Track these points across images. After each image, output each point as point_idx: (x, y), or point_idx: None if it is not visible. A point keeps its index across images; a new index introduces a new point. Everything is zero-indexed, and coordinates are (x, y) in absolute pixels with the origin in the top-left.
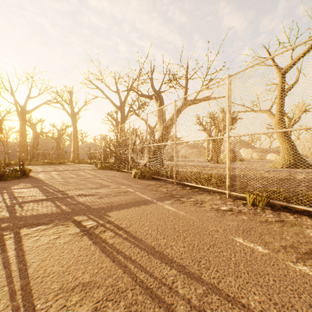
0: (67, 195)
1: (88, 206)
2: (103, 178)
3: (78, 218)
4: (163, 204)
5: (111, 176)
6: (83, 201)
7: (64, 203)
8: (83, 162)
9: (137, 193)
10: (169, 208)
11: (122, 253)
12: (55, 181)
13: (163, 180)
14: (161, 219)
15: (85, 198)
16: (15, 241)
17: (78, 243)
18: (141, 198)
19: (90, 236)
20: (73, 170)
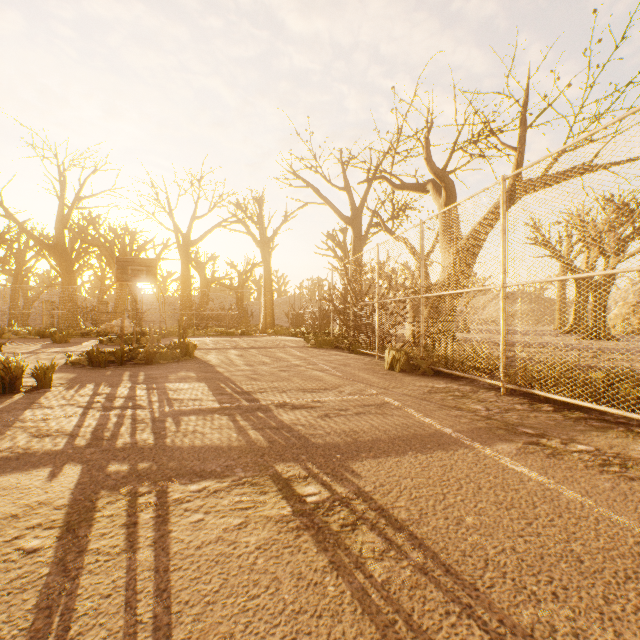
0: (257, 403)
1: (302, 437)
2: (324, 368)
3: (283, 468)
4: (495, 453)
5: (339, 363)
6: (290, 421)
7: (252, 422)
8: (282, 332)
9: (410, 412)
10: (519, 470)
11: (426, 638)
12: (235, 370)
13: (464, 378)
14: (511, 509)
15: (293, 415)
16: (156, 516)
17: (290, 559)
18: (423, 426)
19: (318, 535)
20: (266, 349)
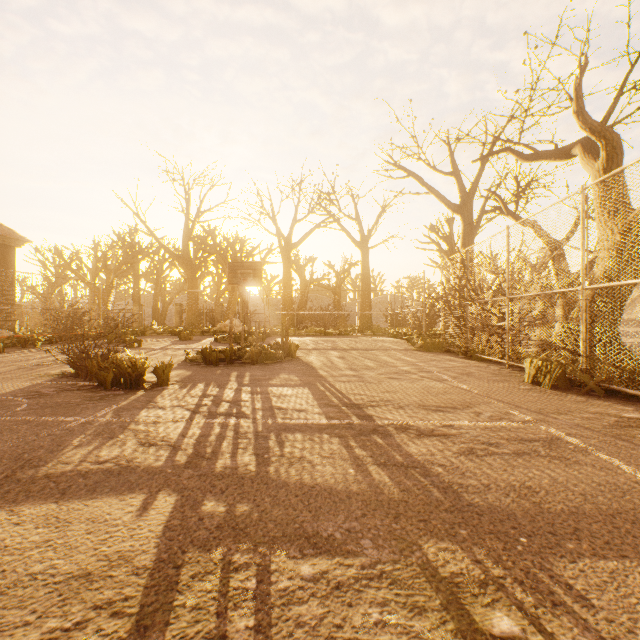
0: (371, 421)
1: (447, 488)
2: (441, 377)
3: (436, 553)
4: None
5: (457, 371)
6: (421, 455)
7: (371, 451)
8: (380, 333)
9: (609, 460)
10: None
11: None
12: (339, 374)
13: None
14: None
15: (423, 445)
16: (253, 626)
17: None
18: None
19: None
20: (366, 350)
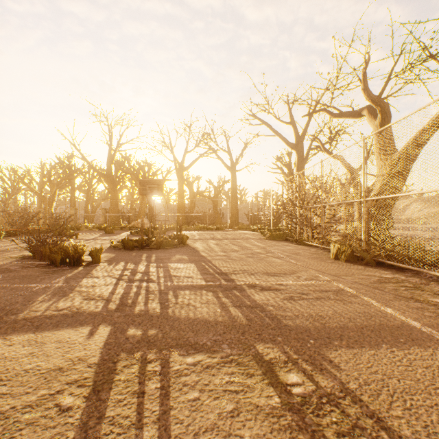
0: (233, 282)
1: (274, 317)
2: (279, 256)
3: (263, 349)
4: None
5: (290, 252)
6: (261, 301)
7: (231, 299)
8: (244, 228)
9: (368, 300)
10: None
11: None
12: (214, 255)
13: (408, 270)
14: None
15: (263, 295)
16: (160, 387)
17: None
18: (386, 316)
19: None
20: (234, 239)
